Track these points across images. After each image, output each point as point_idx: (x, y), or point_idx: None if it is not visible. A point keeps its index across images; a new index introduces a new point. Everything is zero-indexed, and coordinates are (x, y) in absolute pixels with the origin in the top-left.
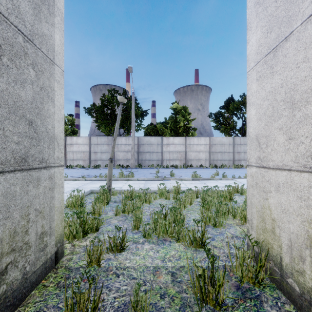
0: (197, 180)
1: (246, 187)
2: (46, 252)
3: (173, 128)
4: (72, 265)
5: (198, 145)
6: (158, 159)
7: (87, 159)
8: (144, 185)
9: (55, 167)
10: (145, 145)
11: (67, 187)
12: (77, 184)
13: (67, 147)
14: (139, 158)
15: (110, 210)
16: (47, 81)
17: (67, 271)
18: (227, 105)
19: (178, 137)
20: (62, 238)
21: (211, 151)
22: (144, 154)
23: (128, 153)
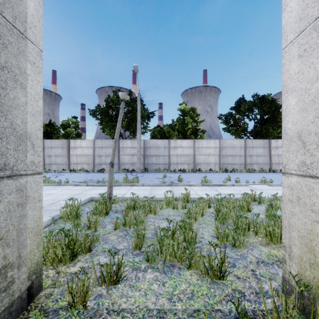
0: (207, 186)
1: (263, 194)
2: (11, 291)
3: (181, 131)
4: (50, 305)
5: (207, 148)
6: (165, 163)
7: (91, 163)
8: (149, 191)
9: (27, 176)
10: (151, 148)
11: (66, 194)
12: (78, 190)
13: (71, 150)
14: (145, 161)
15: (110, 223)
16: (13, 59)
17: (41, 315)
18: (238, 106)
19: (186, 140)
20: (40, 266)
21: (221, 155)
22: (150, 158)
23: (134, 157)
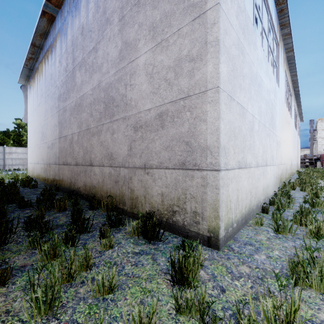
0: None
1: None
2: None
3: (16, 140)
4: None
5: None
6: None
7: None
8: None
9: None
10: None
11: None
12: None
13: None
14: None
15: None
16: None
17: None
18: None
19: (21, 148)
20: None
21: None
22: None
23: None
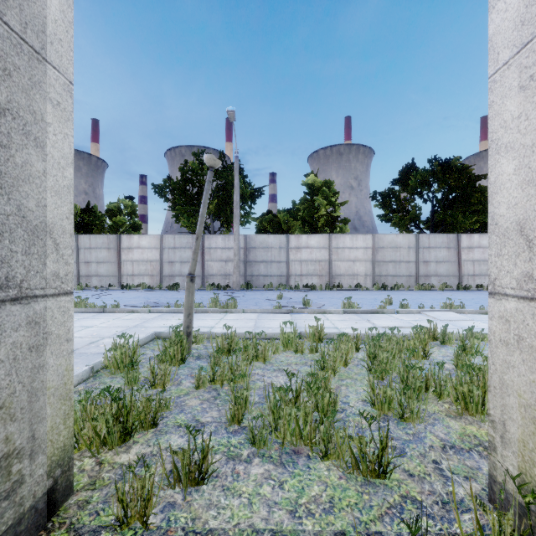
0: (352, 314)
1: (448, 328)
2: (18, 498)
3: (307, 220)
4: (85, 521)
5: (353, 248)
6: (280, 274)
7: (156, 274)
8: (254, 322)
9: (47, 298)
10: (258, 249)
11: (115, 327)
12: (134, 320)
13: (123, 253)
14: (247, 272)
15: (188, 376)
16: (21, 96)
17: None
18: (405, 177)
19: (316, 235)
20: (69, 453)
21: (375, 260)
22: (255, 266)
23: (228, 264)
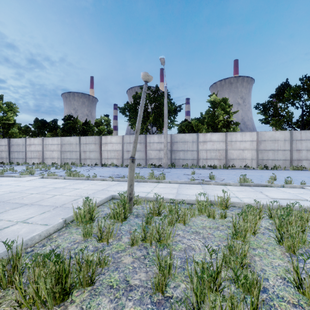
0: (247, 186)
1: None
2: None
3: (210, 124)
4: None
5: (242, 141)
6: (193, 158)
7: (120, 158)
8: (176, 190)
9: None
10: (179, 143)
11: (91, 189)
12: (103, 185)
13: (102, 146)
14: (172, 157)
15: (127, 232)
16: None
17: None
18: (281, 92)
19: (216, 133)
20: None
21: (259, 149)
22: (177, 153)
23: (160, 152)
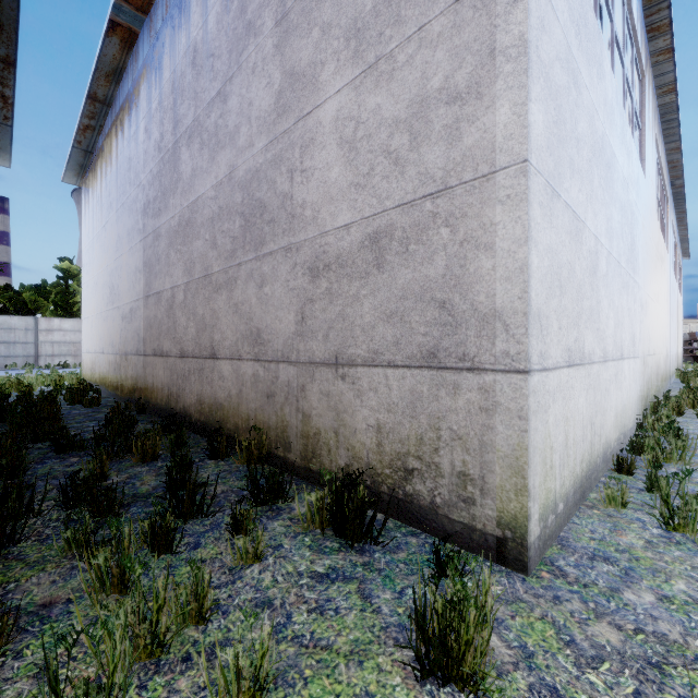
0: None
1: None
2: None
3: (61, 304)
4: None
5: None
6: (27, 355)
7: None
8: None
9: None
10: None
11: None
12: None
13: None
14: None
15: None
16: None
17: None
18: None
19: (70, 320)
20: None
21: None
22: None
23: None
